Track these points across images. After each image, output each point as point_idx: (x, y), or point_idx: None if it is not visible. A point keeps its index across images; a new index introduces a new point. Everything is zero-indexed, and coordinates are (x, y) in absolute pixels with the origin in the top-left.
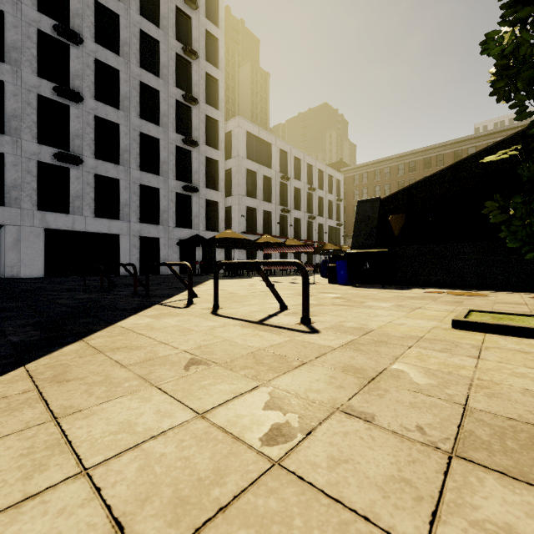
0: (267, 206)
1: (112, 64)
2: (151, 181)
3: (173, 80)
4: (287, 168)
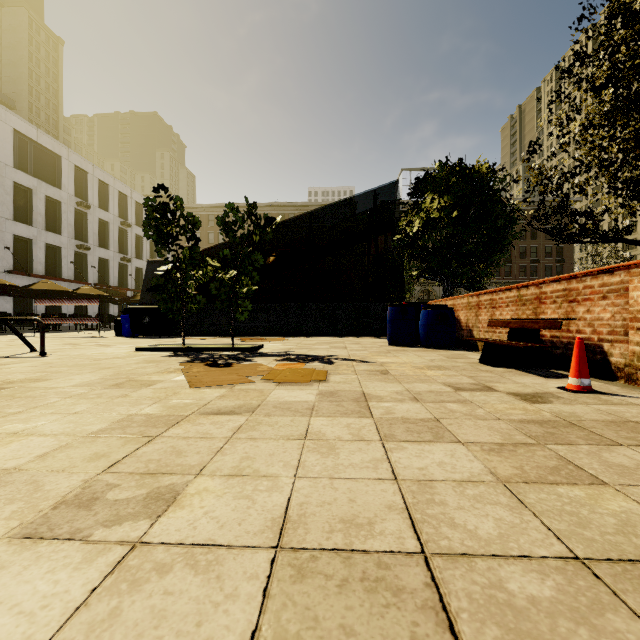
0: (53, 238)
1: None
2: None
3: None
4: (87, 192)
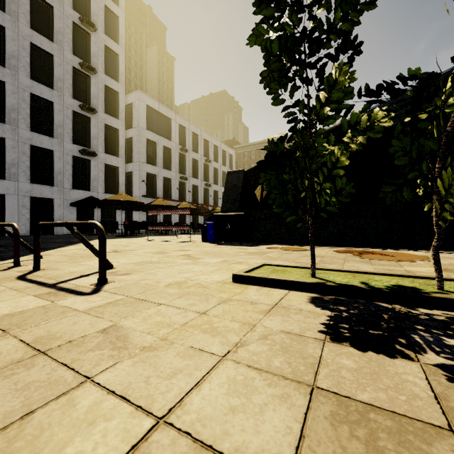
0: (167, 173)
1: None
2: (44, 142)
3: (69, 47)
4: (186, 141)
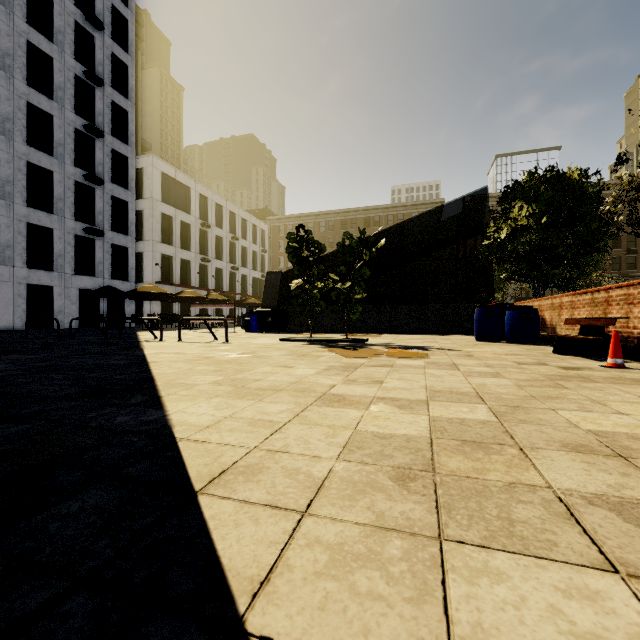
0: (185, 254)
1: None
2: (42, 220)
3: (71, 105)
4: (208, 214)
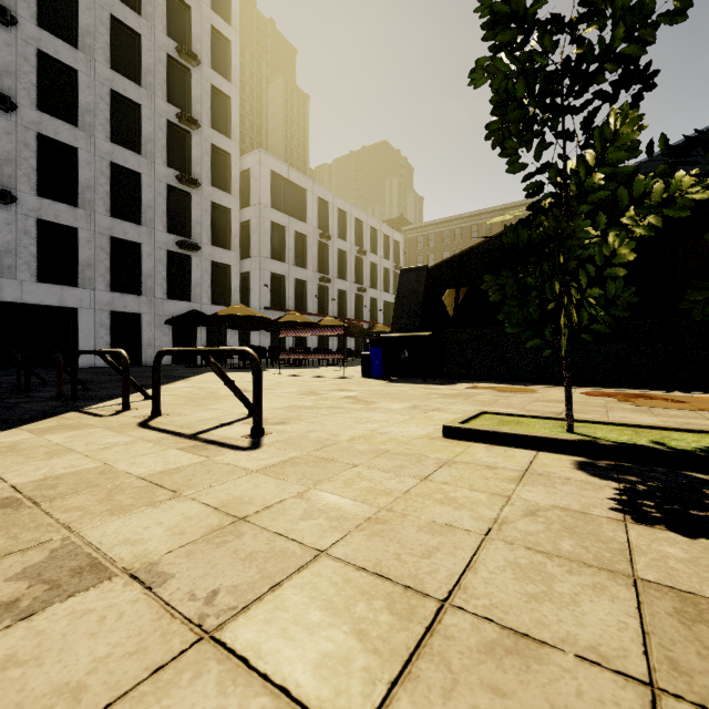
0: (300, 273)
1: (65, 60)
2: (128, 233)
3: (162, 92)
4: (328, 223)
